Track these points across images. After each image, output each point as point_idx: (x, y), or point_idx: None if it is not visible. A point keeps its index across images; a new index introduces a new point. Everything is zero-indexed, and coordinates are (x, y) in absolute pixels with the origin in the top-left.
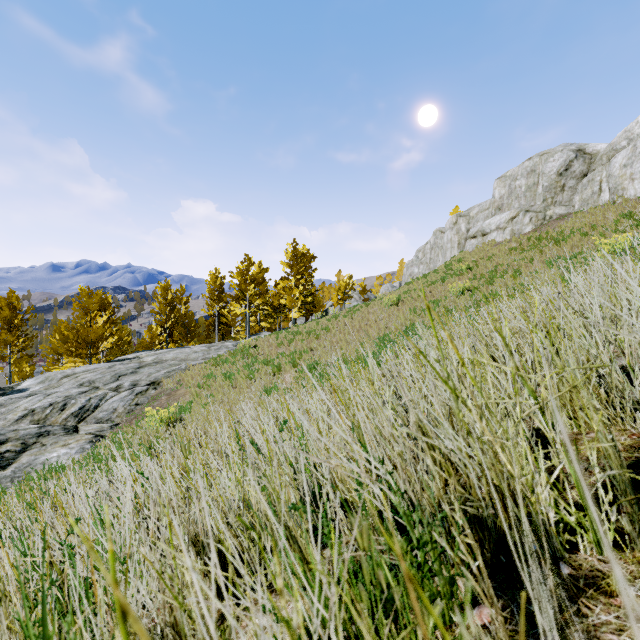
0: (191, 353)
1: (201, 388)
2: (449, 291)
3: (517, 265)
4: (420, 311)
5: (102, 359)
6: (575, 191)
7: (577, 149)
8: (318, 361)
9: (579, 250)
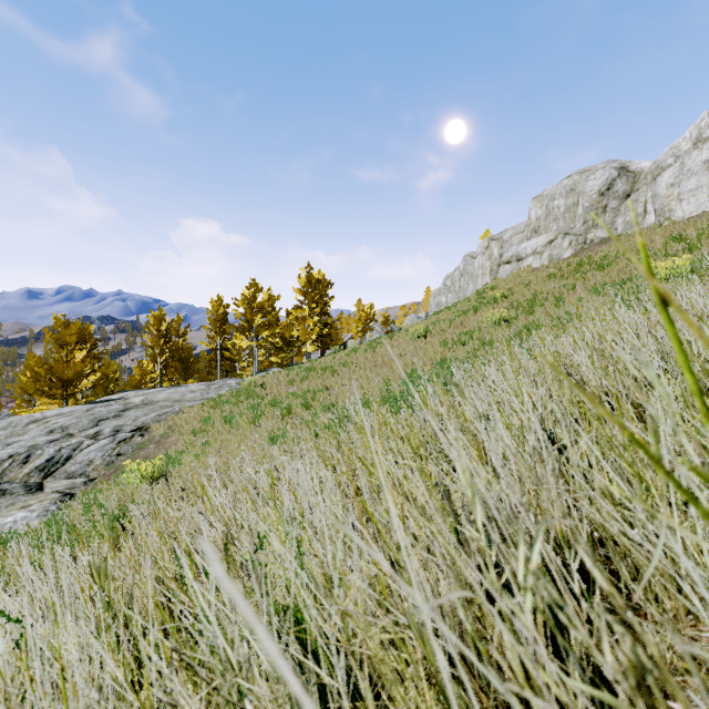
0: (187, 393)
1: (196, 434)
2: (484, 321)
3: (558, 292)
4: (451, 344)
5: (81, 400)
6: (618, 213)
7: (620, 167)
8: (335, 402)
9: (627, 276)
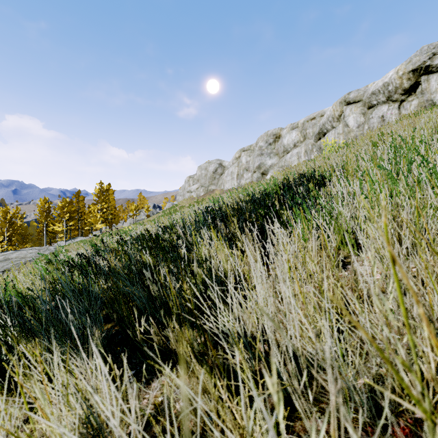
0: (28, 254)
1: None
2: None
3: None
4: None
5: None
6: (219, 180)
7: (220, 163)
8: None
9: None
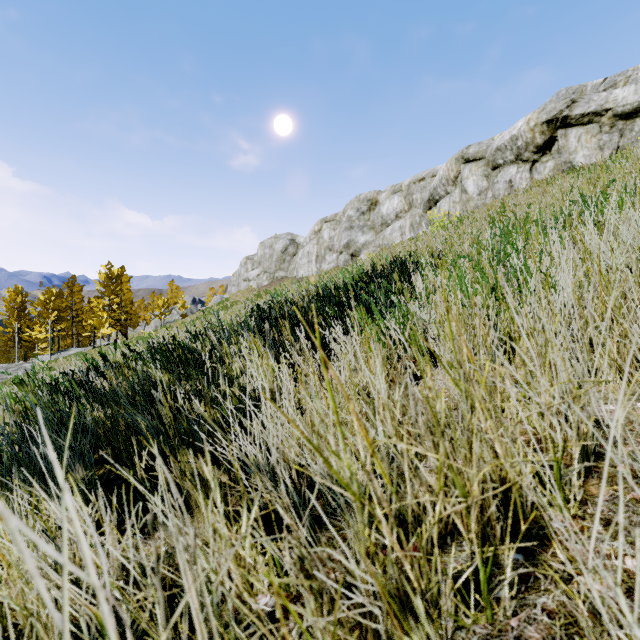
0: None
1: None
2: None
3: None
4: None
5: None
6: (290, 263)
7: (291, 239)
8: None
9: None
